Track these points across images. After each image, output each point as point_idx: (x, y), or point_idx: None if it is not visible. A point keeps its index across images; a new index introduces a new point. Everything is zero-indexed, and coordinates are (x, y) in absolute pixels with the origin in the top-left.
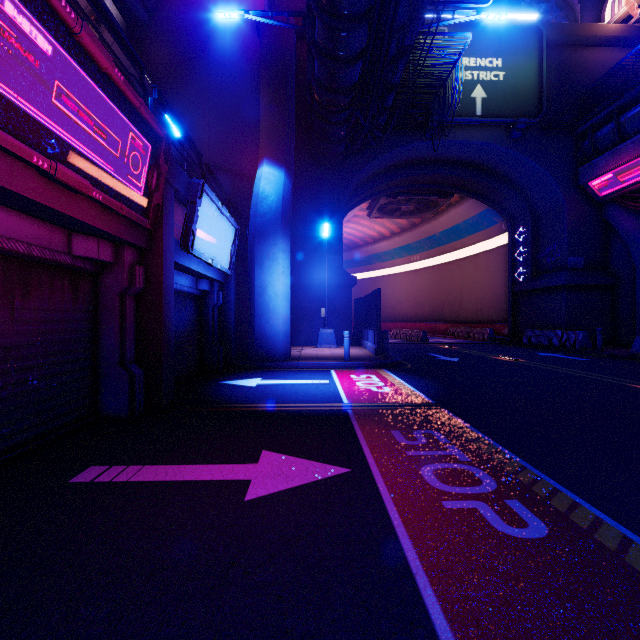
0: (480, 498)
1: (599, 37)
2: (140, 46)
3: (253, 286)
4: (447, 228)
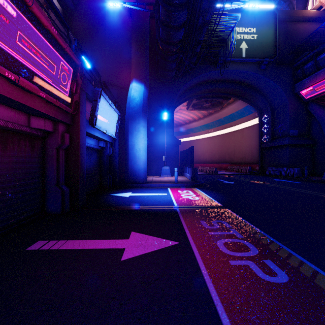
0: (250, 259)
1: (305, 17)
2: (70, 21)
3: (127, 144)
4: (227, 115)
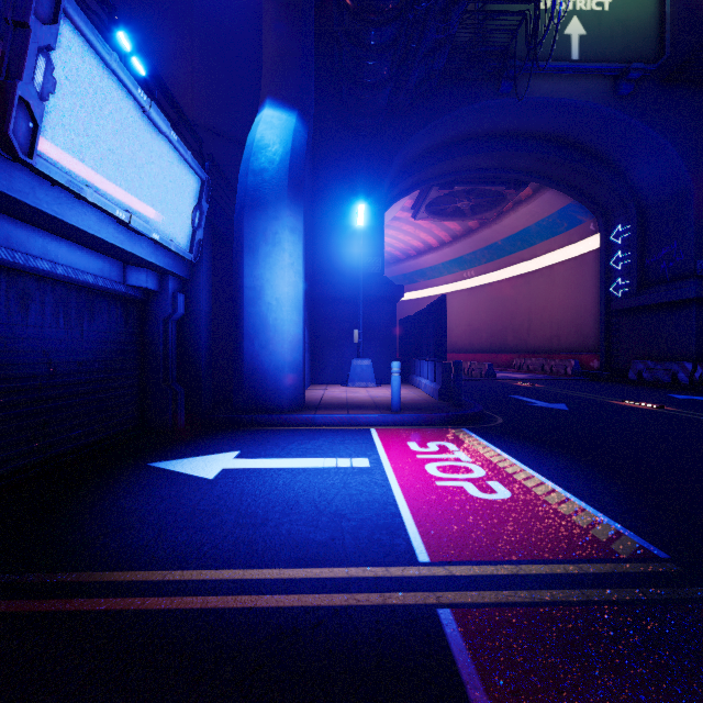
0: None
1: None
2: None
3: (241, 287)
4: (512, 233)
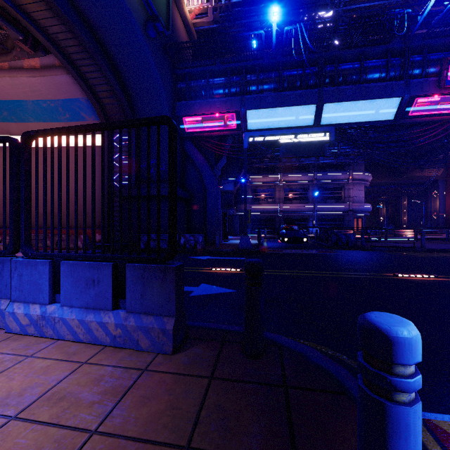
0: None
1: (184, 11)
2: None
3: None
4: None
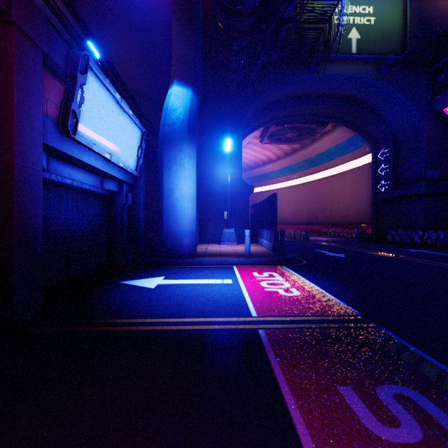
0: None
1: None
2: None
3: (162, 189)
4: (321, 152)
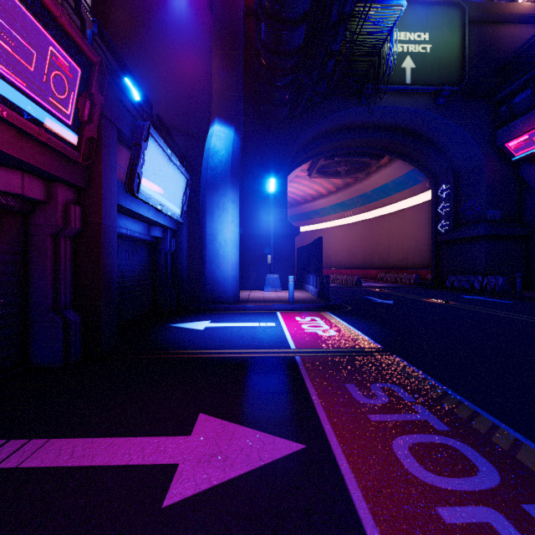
0: (487, 501)
1: (515, 15)
2: (104, 19)
3: (204, 234)
4: (377, 187)
